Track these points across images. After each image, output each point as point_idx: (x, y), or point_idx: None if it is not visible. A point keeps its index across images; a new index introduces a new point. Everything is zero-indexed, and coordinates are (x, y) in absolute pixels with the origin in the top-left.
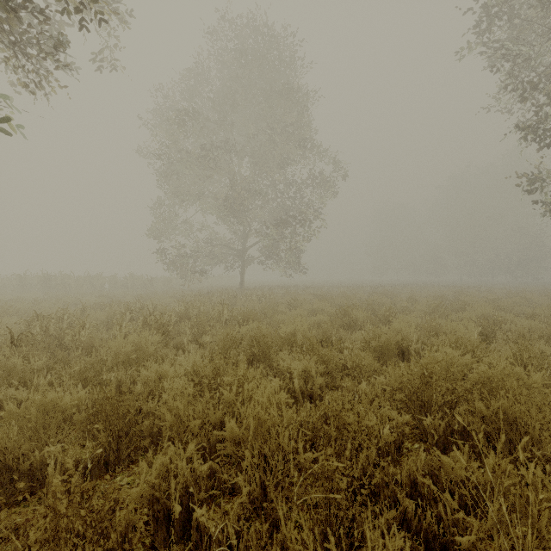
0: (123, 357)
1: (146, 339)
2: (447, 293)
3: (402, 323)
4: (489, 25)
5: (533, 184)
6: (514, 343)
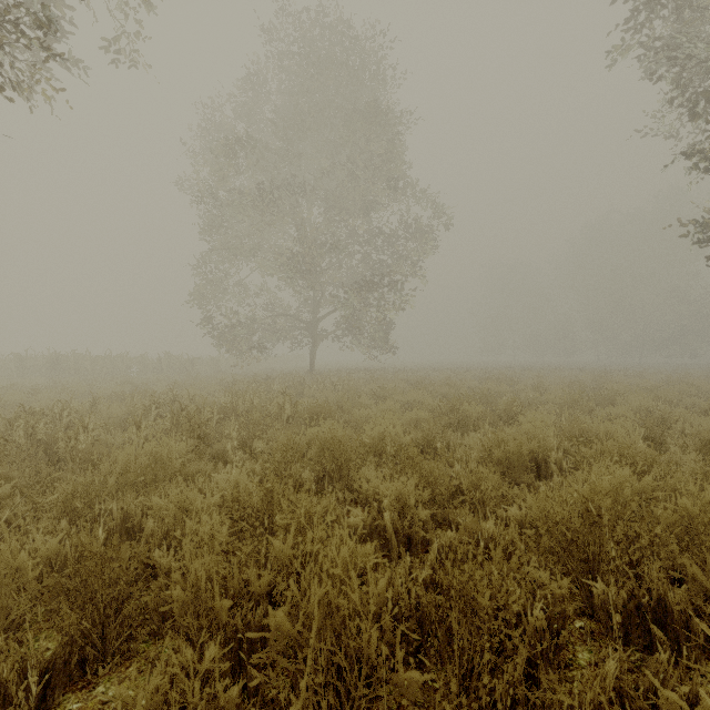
0: (134, 476)
1: (170, 448)
2: (584, 378)
3: (536, 423)
4: (648, 14)
5: (706, 232)
6: (697, 453)
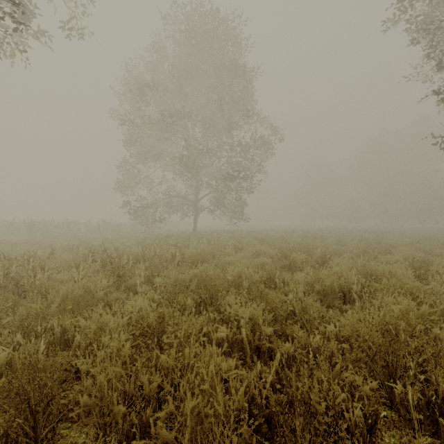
0: (70, 303)
1: (96, 283)
2: (368, 236)
3: (342, 266)
4: (412, 0)
5: None
6: None
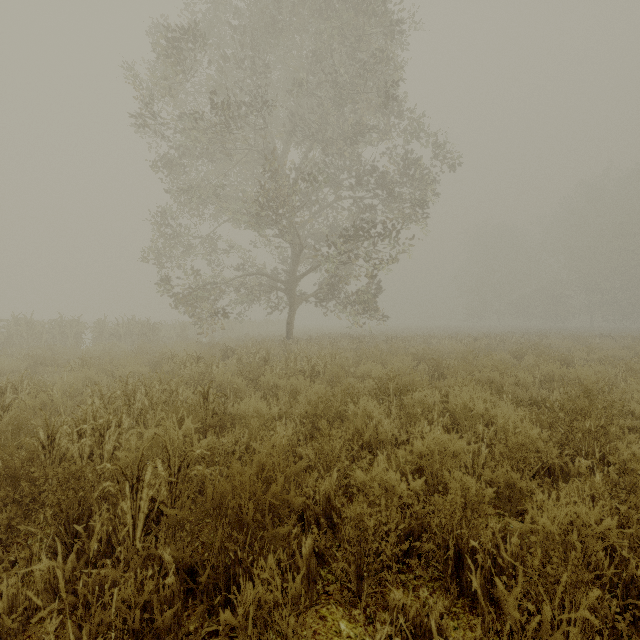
0: None
1: None
2: None
3: None
4: None
5: None
6: None
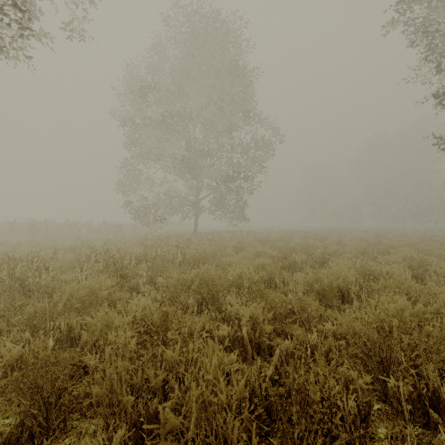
0: (76, 302)
1: (101, 283)
2: (368, 237)
3: (341, 266)
4: (411, 3)
5: None
6: None
